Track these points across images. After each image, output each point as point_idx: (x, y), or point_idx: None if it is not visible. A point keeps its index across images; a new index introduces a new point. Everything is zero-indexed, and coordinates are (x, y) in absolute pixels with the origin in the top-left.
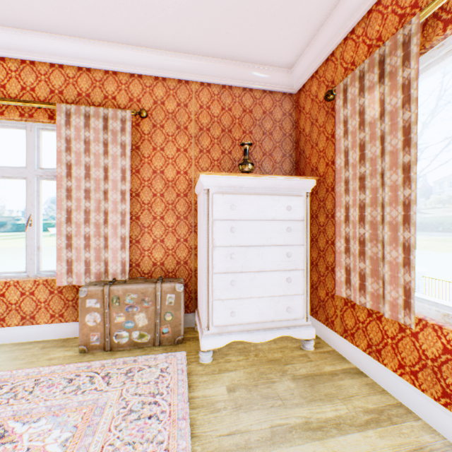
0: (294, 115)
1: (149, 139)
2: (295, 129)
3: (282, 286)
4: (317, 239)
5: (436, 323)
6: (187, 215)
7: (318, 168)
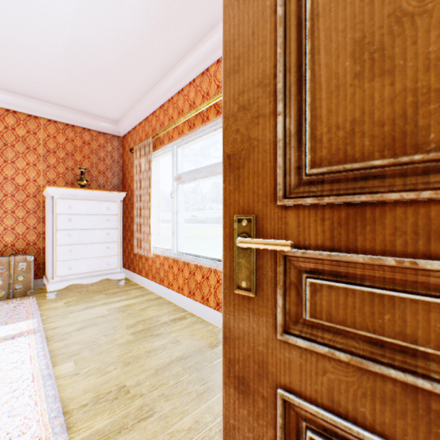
0: (121, 150)
1: (1, 154)
2: (122, 158)
3: (104, 251)
4: (131, 225)
5: (159, 255)
6: (37, 210)
7: (131, 186)
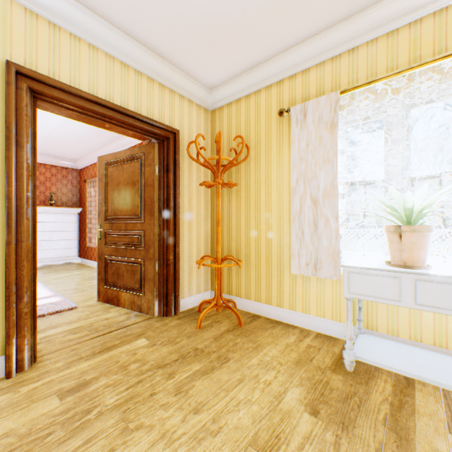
0: (79, 178)
1: None
2: (80, 184)
3: (67, 245)
4: (86, 229)
5: None
6: None
7: (86, 203)
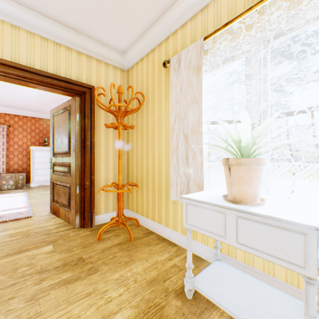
0: None
1: (13, 133)
2: None
3: None
4: None
5: None
6: (27, 155)
7: None
